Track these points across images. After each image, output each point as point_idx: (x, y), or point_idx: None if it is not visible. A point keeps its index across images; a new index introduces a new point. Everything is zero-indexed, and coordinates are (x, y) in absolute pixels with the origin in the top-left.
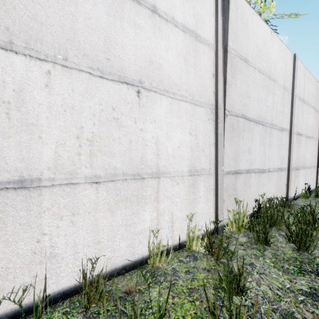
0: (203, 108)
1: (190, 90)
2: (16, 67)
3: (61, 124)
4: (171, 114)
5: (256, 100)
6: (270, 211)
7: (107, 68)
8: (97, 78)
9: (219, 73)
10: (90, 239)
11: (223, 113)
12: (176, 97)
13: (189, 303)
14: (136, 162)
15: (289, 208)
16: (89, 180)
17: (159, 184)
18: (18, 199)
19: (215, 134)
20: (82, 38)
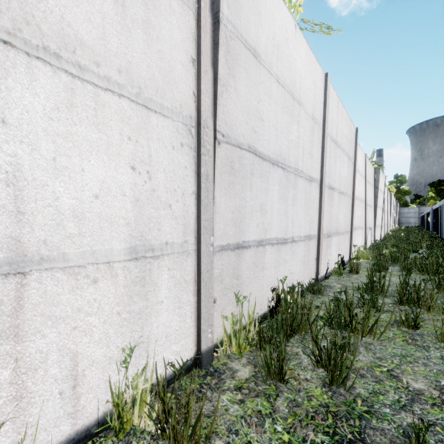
0: (169, 121)
1: (134, 74)
2: None
3: None
4: (72, 115)
5: (273, 127)
6: (292, 308)
7: None
8: None
9: (204, 59)
10: None
11: (212, 137)
12: (90, 78)
13: None
14: None
15: (319, 294)
16: None
17: (25, 291)
18: None
19: (197, 175)
20: None
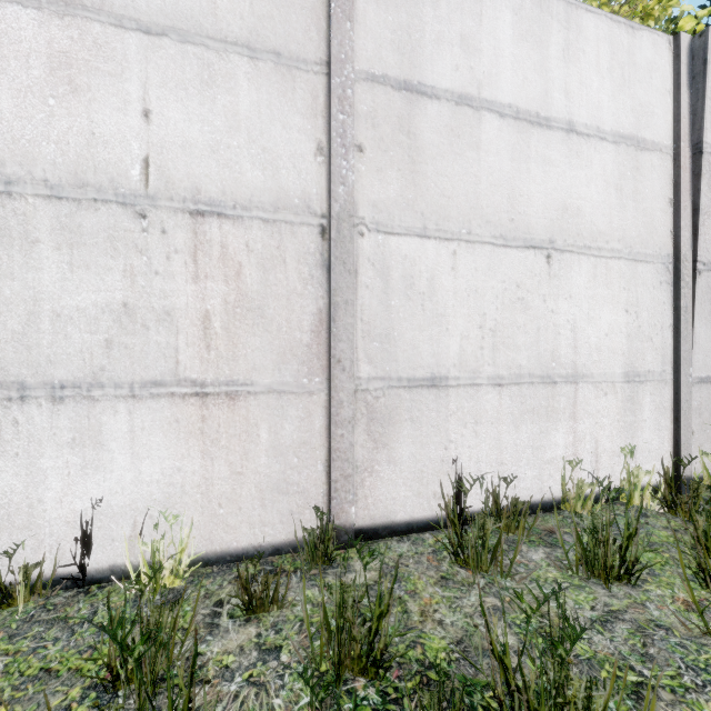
0: (650, 265)
1: (626, 238)
2: (429, 253)
3: (465, 312)
4: (595, 282)
5: None
6: None
7: (511, 232)
8: (500, 248)
9: (683, 195)
10: (492, 457)
11: (690, 268)
12: (603, 254)
13: (652, 553)
14: (545, 358)
15: None
16: (492, 381)
17: (577, 393)
18: (430, 398)
19: (674, 308)
20: (484, 201)
